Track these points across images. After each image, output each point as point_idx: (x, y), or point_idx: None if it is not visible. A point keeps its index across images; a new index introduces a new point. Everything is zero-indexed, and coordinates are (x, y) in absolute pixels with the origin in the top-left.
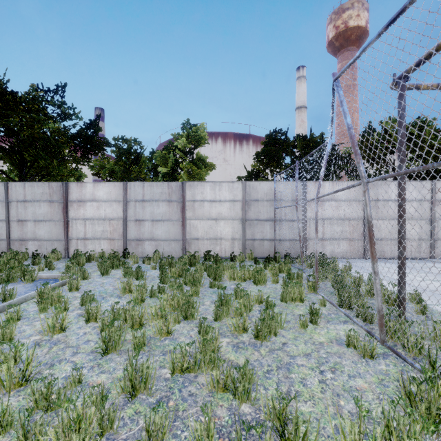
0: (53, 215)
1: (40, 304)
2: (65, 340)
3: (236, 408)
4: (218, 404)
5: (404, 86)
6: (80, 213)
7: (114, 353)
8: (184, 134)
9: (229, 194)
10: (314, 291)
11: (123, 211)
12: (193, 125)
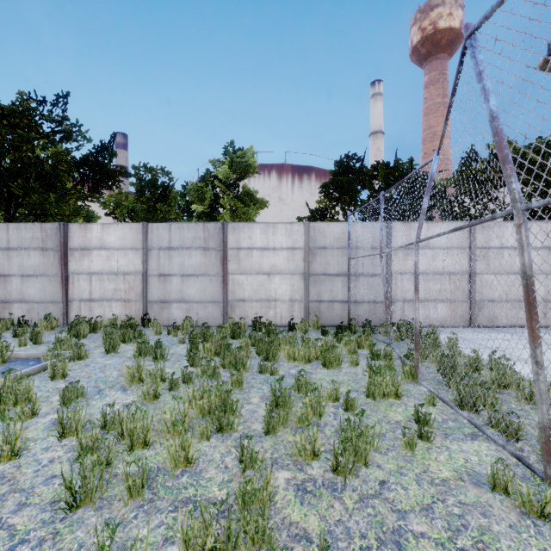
0: (47, 268)
1: None
2: (13, 474)
3: None
4: None
5: None
6: (84, 266)
7: (90, 506)
8: (226, 161)
9: (286, 240)
10: (413, 379)
11: (143, 262)
12: (239, 149)
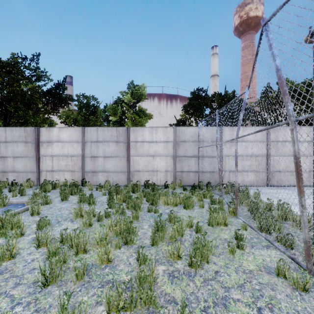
0: (27, 152)
1: None
2: (12, 267)
3: None
4: None
5: None
6: (49, 151)
7: (55, 285)
8: (129, 92)
9: (163, 137)
10: (234, 215)
11: (82, 149)
12: (136, 85)
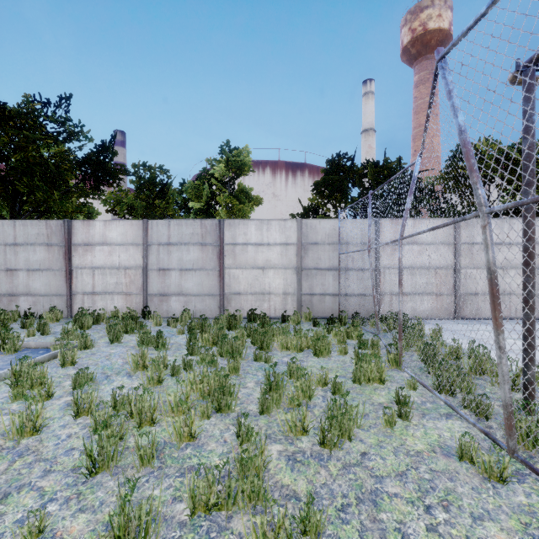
0: (52, 262)
1: (13, 389)
2: (37, 447)
3: None
4: None
5: (532, 76)
6: (87, 261)
7: (107, 473)
8: (222, 160)
9: (280, 236)
10: (397, 366)
11: (143, 257)
12: (235, 148)
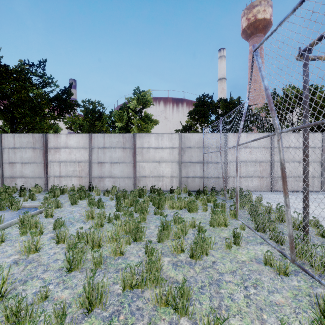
0: (36, 158)
1: (21, 229)
2: (38, 259)
3: (176, 321)
4: (161, 317)
5: (307, 57)
6: (56, 157)
7: (77, 271)
8: (135, 98)
9: (169, 143)
10: (235, 217)
11: (89, 155)
12: (142, 91)
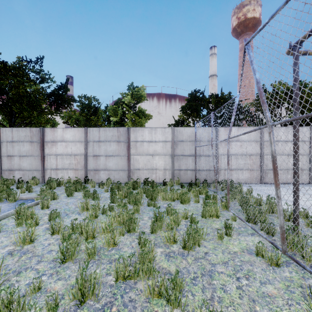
0: (33, 152)
1: (17, 220)
2: (32, 249)
3: None
4: (154, 309)
5: (298, 51)
6: (53, 151)
7: (71, 262)
8: (129, 93)
9: (162, 136)
10: (226, 209)
11: (84, 149)
12: (136, 87)
